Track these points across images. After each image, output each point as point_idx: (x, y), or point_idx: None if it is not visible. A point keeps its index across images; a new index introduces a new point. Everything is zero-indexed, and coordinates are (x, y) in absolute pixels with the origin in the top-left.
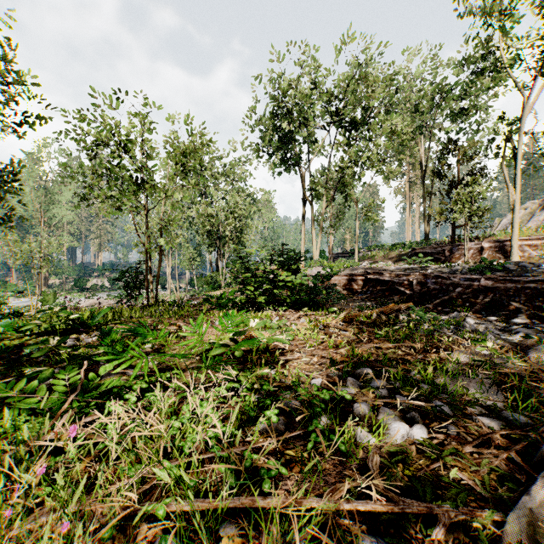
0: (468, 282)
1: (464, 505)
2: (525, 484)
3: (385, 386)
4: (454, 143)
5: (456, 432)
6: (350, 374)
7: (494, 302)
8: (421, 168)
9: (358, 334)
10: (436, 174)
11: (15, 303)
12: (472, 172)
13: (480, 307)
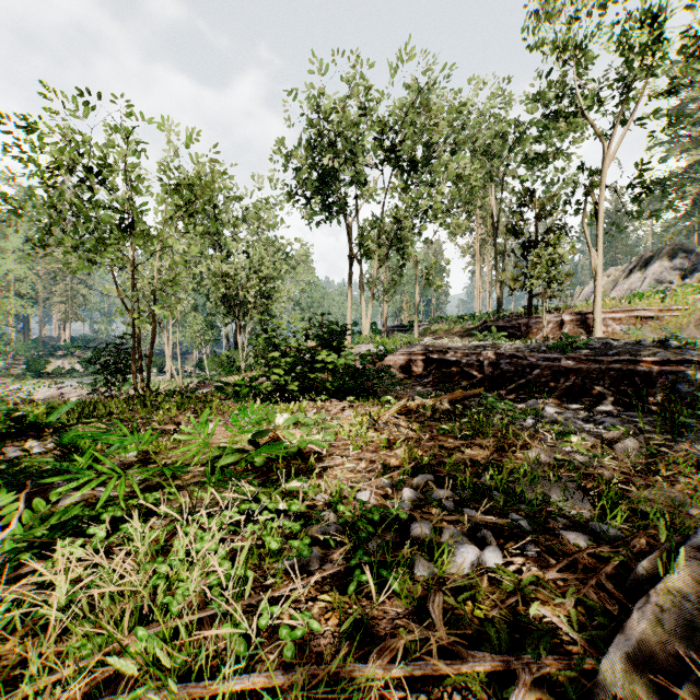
0: (548, 363)
1: (548, 652)
2: (619, 617)
3: (450, 497)
4: (531, 194)
5: (537, 553)
6: (407, 483)
7: (576, 386)
8: (493, 223)
9: (417, 430)
10: (510, 231)
11: None
12: (551, 231)
13: (561, 392)
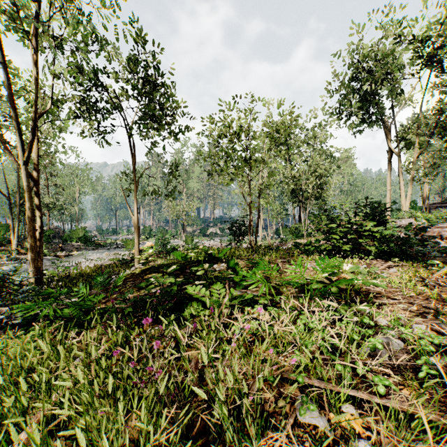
0: None
1: None
2: None
3: None
4: None
5: None
6: None
7: None
8: None
9: None
10: None
11: (171, 243)
12: None
13: None
